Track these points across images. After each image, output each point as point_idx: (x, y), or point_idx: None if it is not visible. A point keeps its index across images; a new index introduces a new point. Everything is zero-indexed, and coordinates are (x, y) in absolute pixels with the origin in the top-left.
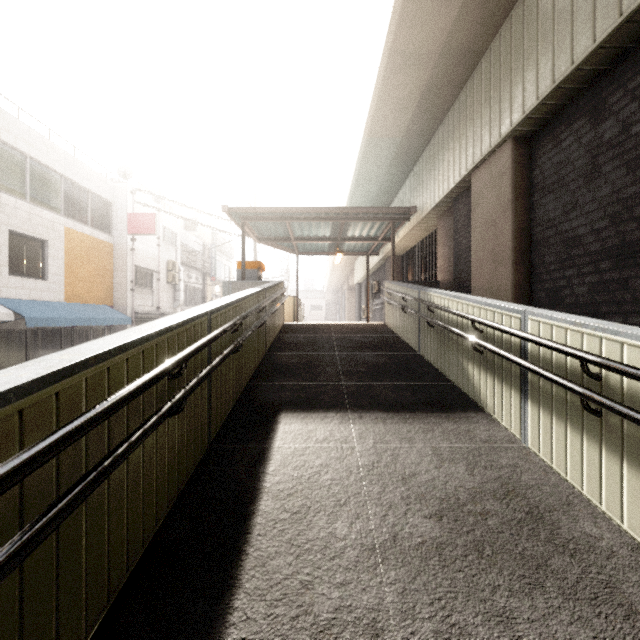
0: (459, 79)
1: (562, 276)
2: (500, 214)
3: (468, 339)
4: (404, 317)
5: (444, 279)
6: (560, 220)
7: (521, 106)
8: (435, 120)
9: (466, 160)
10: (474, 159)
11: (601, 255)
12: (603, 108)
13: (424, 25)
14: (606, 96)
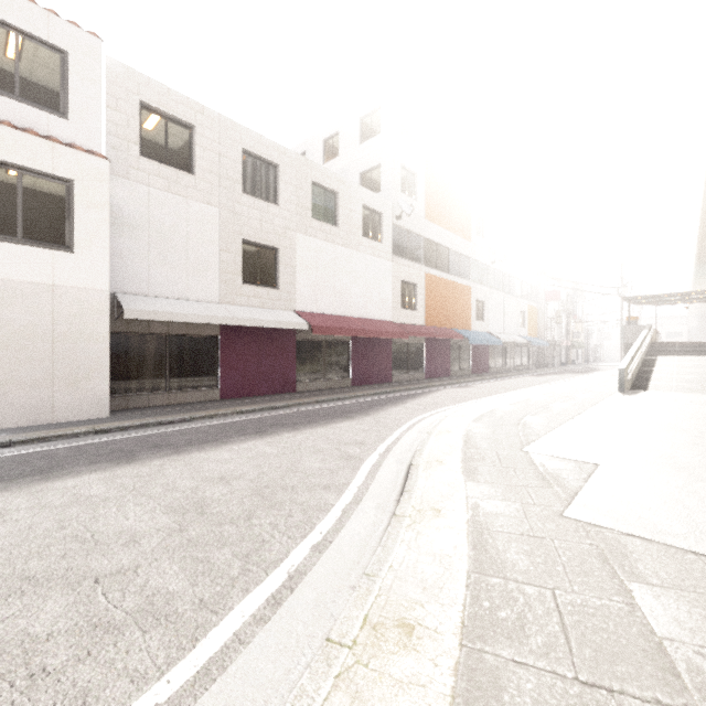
0: None
1: None
2: None
3: None
4: None
5: None
6: None
7: None
8: None
9: None
10: None
11: None
12: None
13: None
14: None
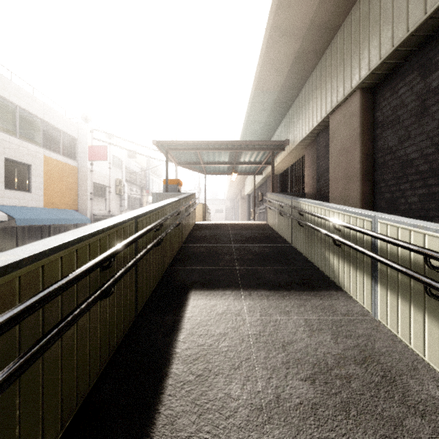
0: (321, 48)
1: (398, 189)
2: (351, 144)
3: (330, 236)
4: (281, 219)
5: (309, 191)
6: (396, 148)
7: (367, 65)
8: (303, 78)
9: (326, 106)
10: (332, 105)
11: (429, 173)
12: (430, 64)
13: (296, 7)
14: (433, 55)
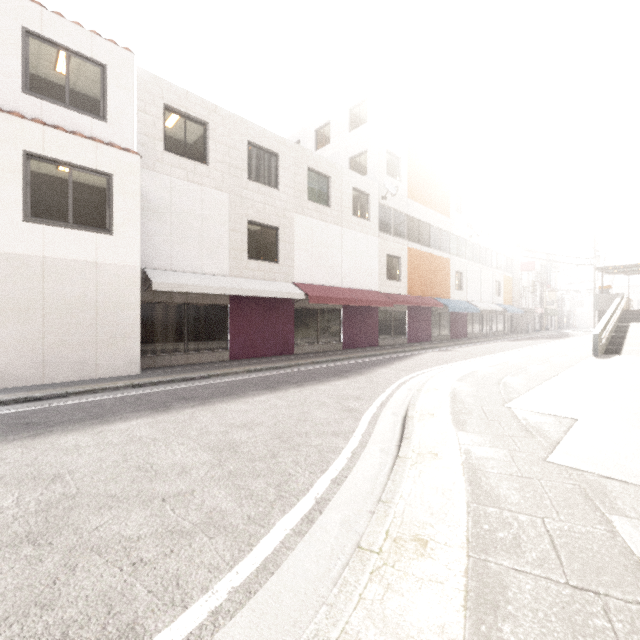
0: None
1: None
2: None
3: None
4: None
5: None
6: None
7: None
8: None
9: None
10: None
11: None
12: None
13: None
14: None
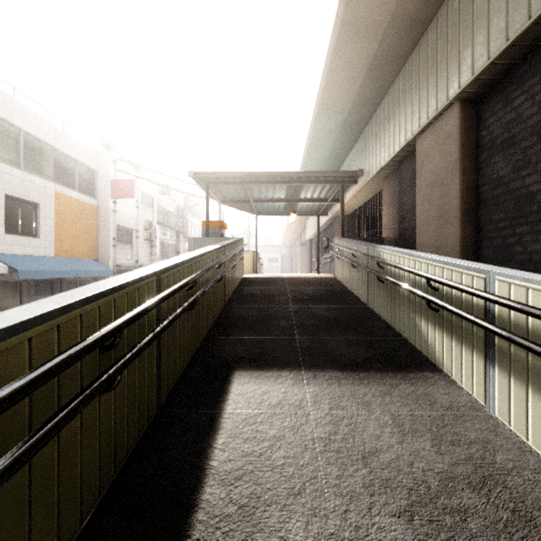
0: (405, 49)
1: (513, 233)
2: (447, 174)
3: (423, 297)
4: (353, 271)
5: (389, 236)
6: (510, 178)
7: (470, 68)
8: (381, 90)
9: (412, 125)
10: (420, 123)
11: None
12: None
13: None
14: None
